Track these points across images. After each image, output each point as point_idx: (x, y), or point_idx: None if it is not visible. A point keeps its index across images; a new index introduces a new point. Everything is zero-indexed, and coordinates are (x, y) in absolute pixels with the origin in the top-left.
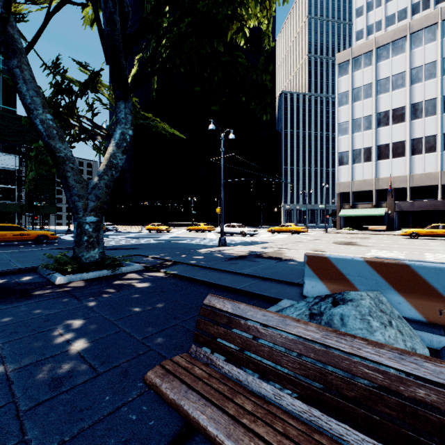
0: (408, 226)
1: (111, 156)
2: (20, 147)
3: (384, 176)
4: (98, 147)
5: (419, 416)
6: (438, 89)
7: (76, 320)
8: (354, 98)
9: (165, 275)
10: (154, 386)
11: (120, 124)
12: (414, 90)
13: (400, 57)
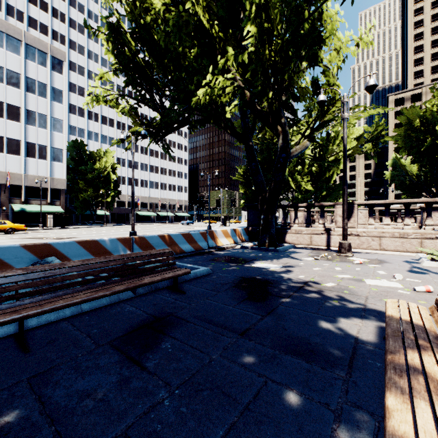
0: None
1: None
2: None
3: None
4: None
5: (113, 269)
6: None
7: None
8: None
9: None
10: (16, 317)
11: None
12: None
13: None
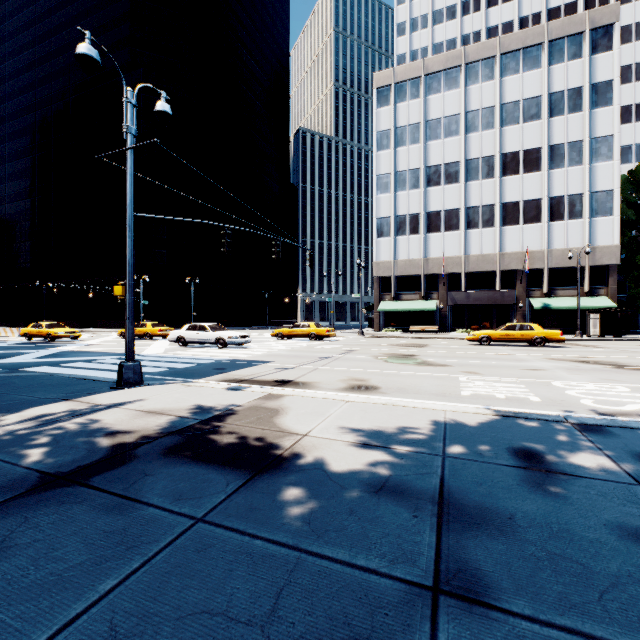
0: (463, 325)
1: None
2: None
3: (434, 256)
4: None
5: None
6: (496, 144)
7: None
8: (398, 141)
9: None
10: None
11: None
12: (470, 141)
13: (453, 93)
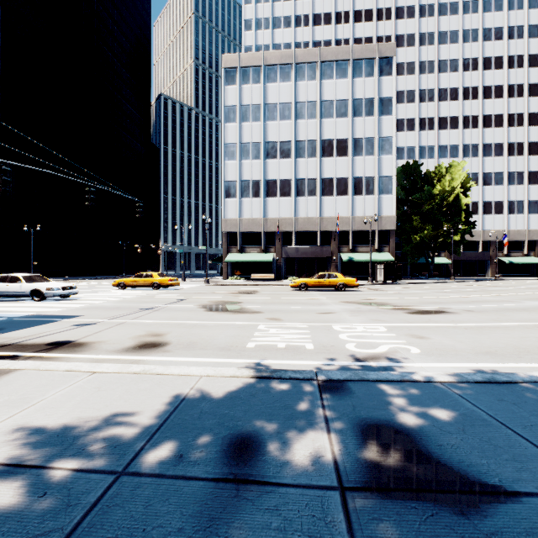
0: (294, 274)
1: None
2: None
3: (272, 217)
4: None
5: None
6: (318, 131)
7: None
8: (243, 117)
9: None
10: None
11: None
12: (299, 126)
13: (287, 85)
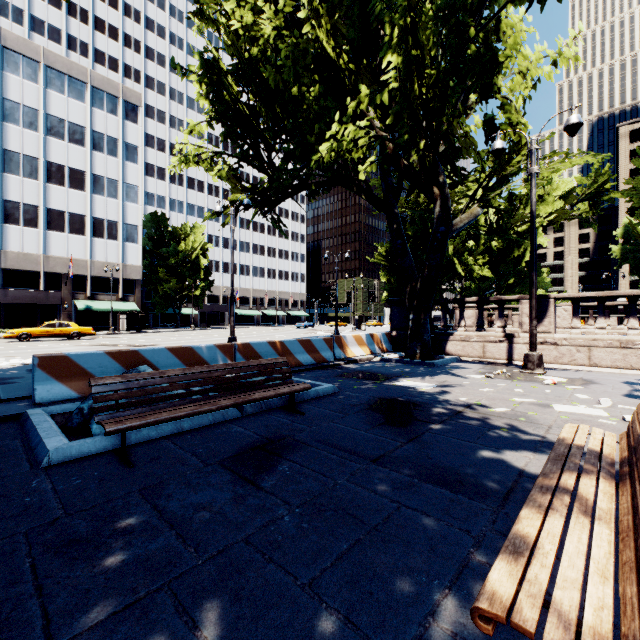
0: None
1: None
2: None
3: None
4: None
5: (218, 380)
6: (41, 149)
7: None
8: None
9: None
10: (122, 427)
11: None
12: (9, 131)
13: None
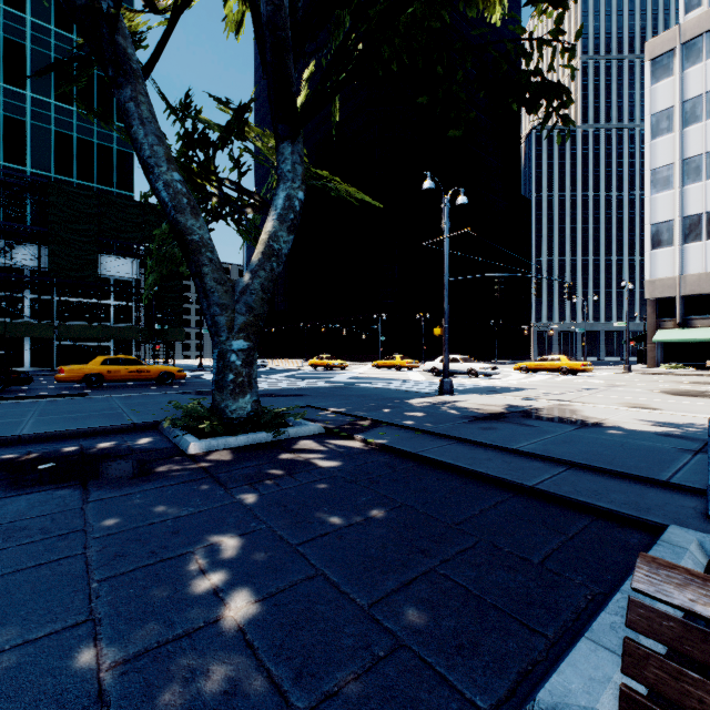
0: None
1: (270, 238)
2: (138, 247)
3: None
4: (245, 230)
5: None
6: None
7: (227, 537)
8: (687, 119)
9: (366, 446)
10: None
11: (284, 181)
12: None
13: None
